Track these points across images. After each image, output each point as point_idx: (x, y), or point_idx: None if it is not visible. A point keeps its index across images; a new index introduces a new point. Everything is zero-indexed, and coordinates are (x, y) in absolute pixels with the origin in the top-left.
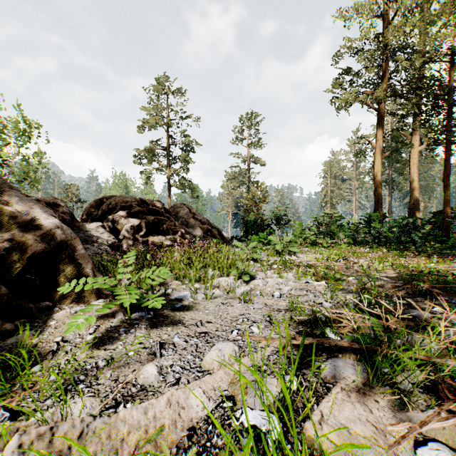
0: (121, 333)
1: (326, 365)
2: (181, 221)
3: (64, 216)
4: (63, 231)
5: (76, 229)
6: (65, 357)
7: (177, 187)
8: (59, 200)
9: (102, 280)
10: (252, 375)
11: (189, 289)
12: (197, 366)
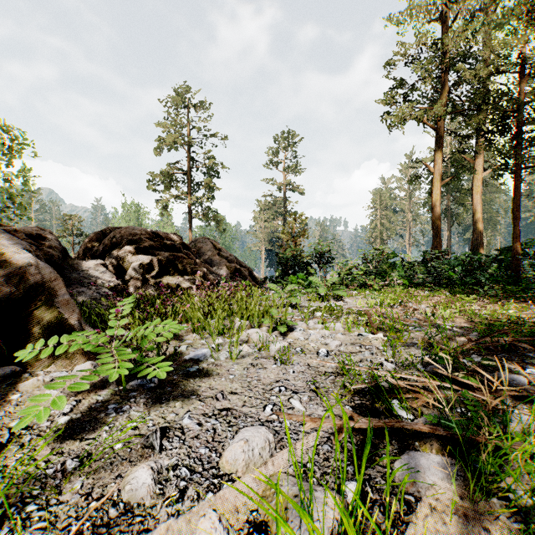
0: (109, 411)
1: (402, 463)
2: (203, 258)
3: (51, 252)
4: (38, 270)
5: (69, 268)
6: (18, 454)
7: (199, 219)
8: (47, 232)
9: (84, 337)
10: (294, 485)
11: (209, 346)
12: (212, 466)
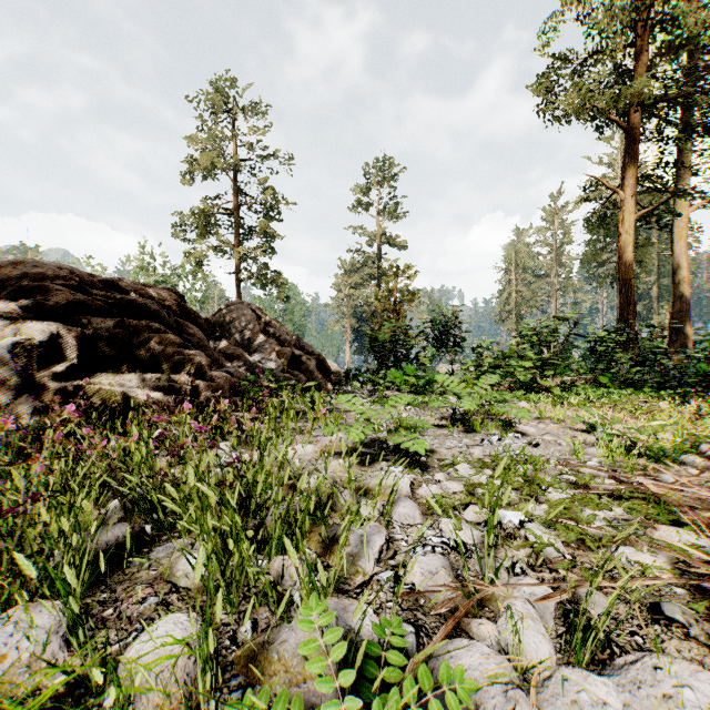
0: None
1: None
2: (236, 338)
3: None
4: None
5: None
6: None
7: (253, 283)
8: None
9: None
10: None
11: None
12: None
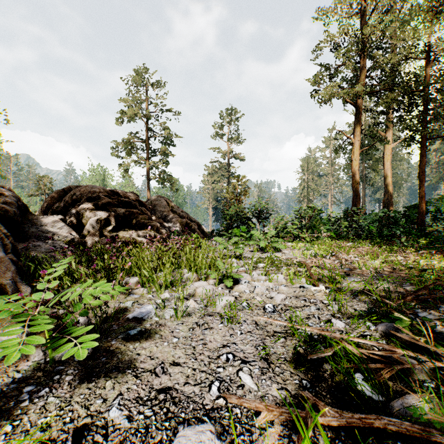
0: (23, 397)
1: None
2: (158, 214)
3: (7, 208)
4: None
5: (29, 222)
6: None
7: (156, 181)
8: (6, 188)
9: None
10: None
11: (152, 305)
12: None
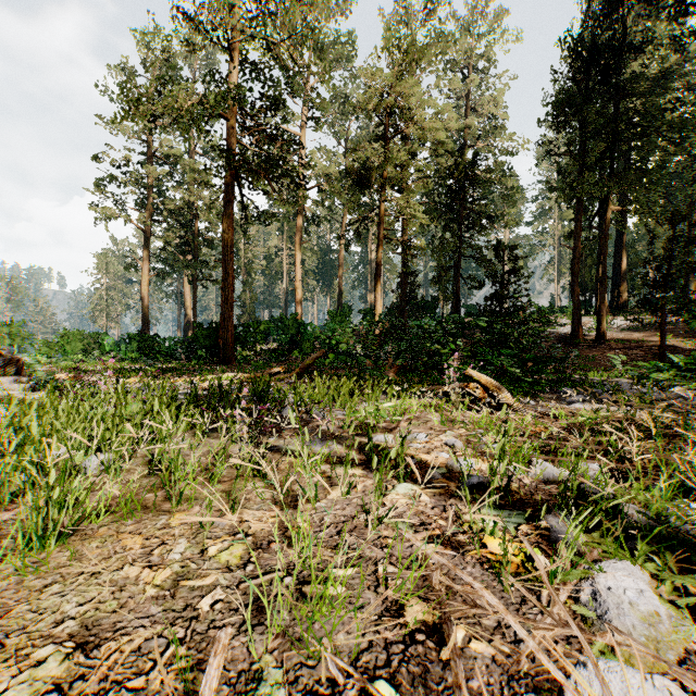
0: None
1: None
2: None
3: None
4: None
5: None
6: None
7: None
8: None
9: None
10: None
11: None
12: None
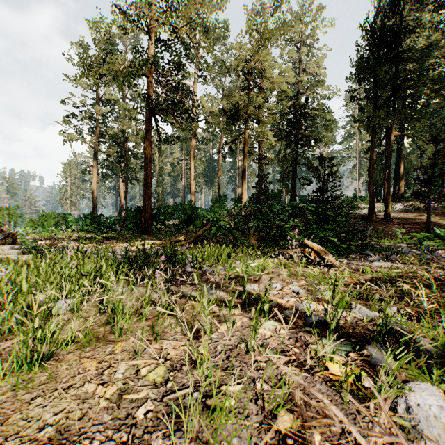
0: None
1: None
2: None
3: None
4: None
5: None
6: None
7: None
8: None
9: None
10: None
11: None
12: None
